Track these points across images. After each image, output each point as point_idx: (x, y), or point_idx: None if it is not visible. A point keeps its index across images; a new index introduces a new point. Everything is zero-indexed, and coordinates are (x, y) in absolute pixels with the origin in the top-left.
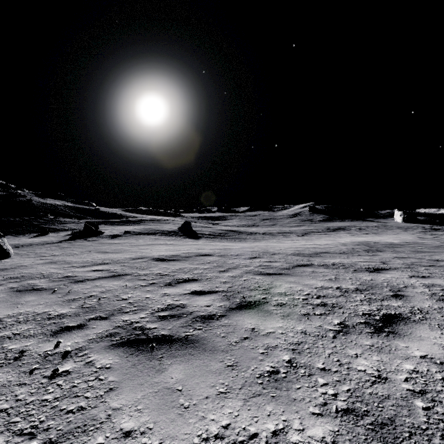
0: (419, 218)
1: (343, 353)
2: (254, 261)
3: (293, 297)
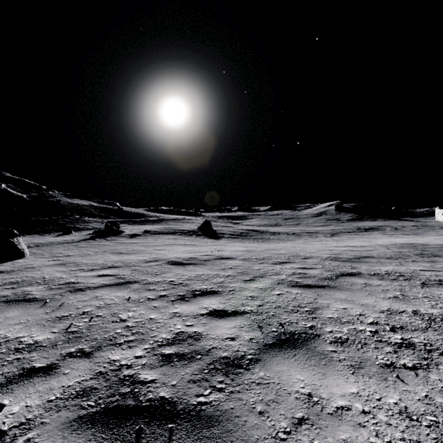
0: None
1: None
2: (284, 267)
3: (355, 328)
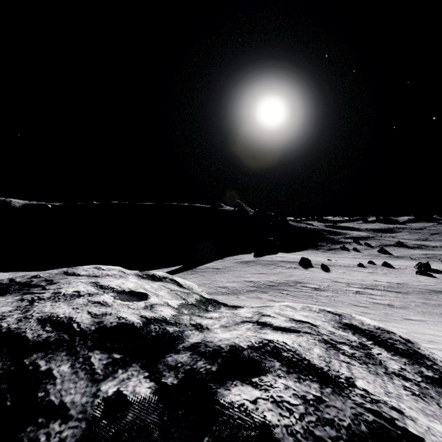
0: None
1: None
2: None
3: None
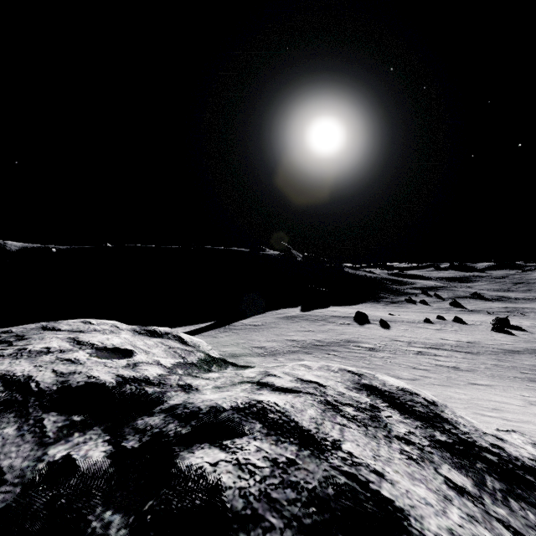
0: None
1: None
2: (532, 309)
3: None
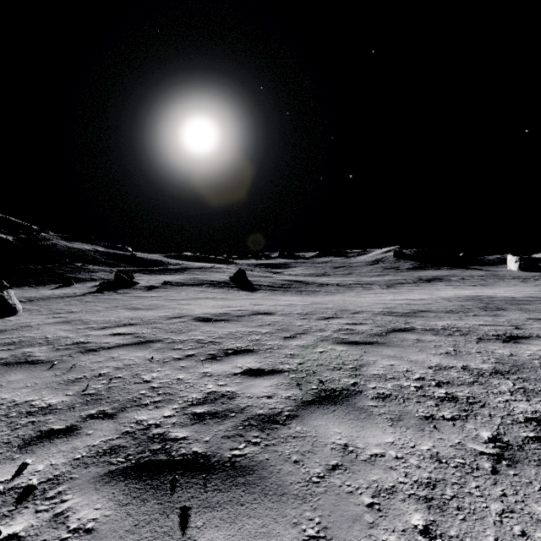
0: (540, 265)
1: (525, 513)
2: (330, 322)
3: (400, 384)
